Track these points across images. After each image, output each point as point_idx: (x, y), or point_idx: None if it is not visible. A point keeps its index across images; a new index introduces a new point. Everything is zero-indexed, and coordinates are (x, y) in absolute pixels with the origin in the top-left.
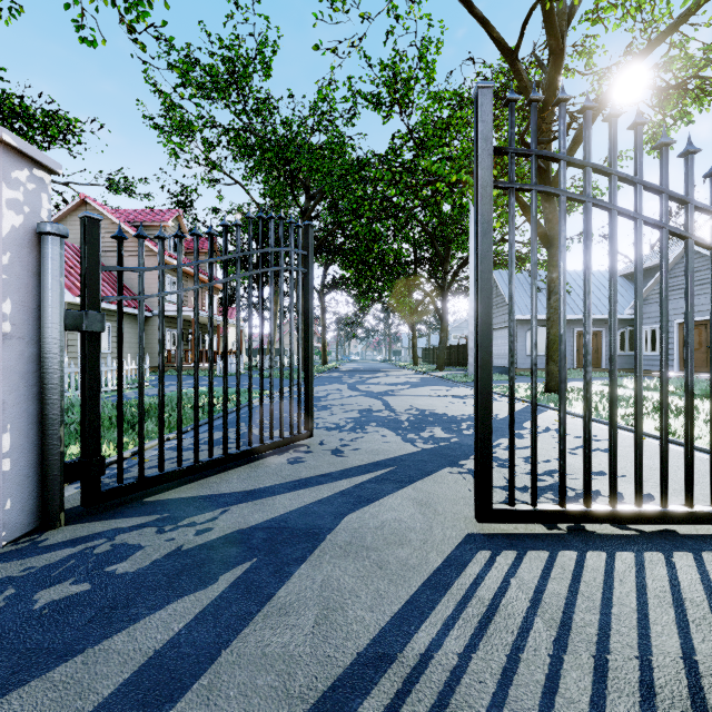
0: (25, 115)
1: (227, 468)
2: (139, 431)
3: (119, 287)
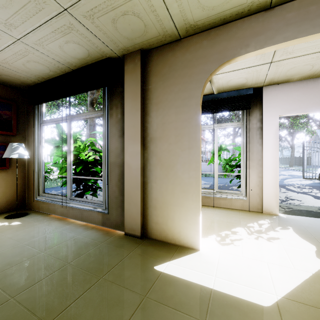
0: None
1: None
2: None
3: None
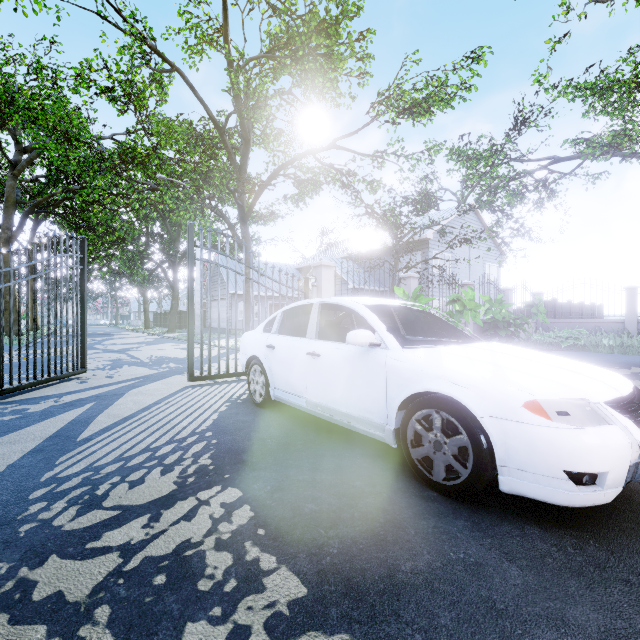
0: None
1: (36, 389)
2: None
3: None
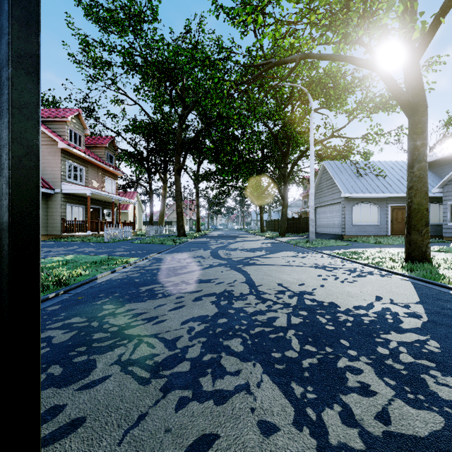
0: None
1: None
2: None
3: None
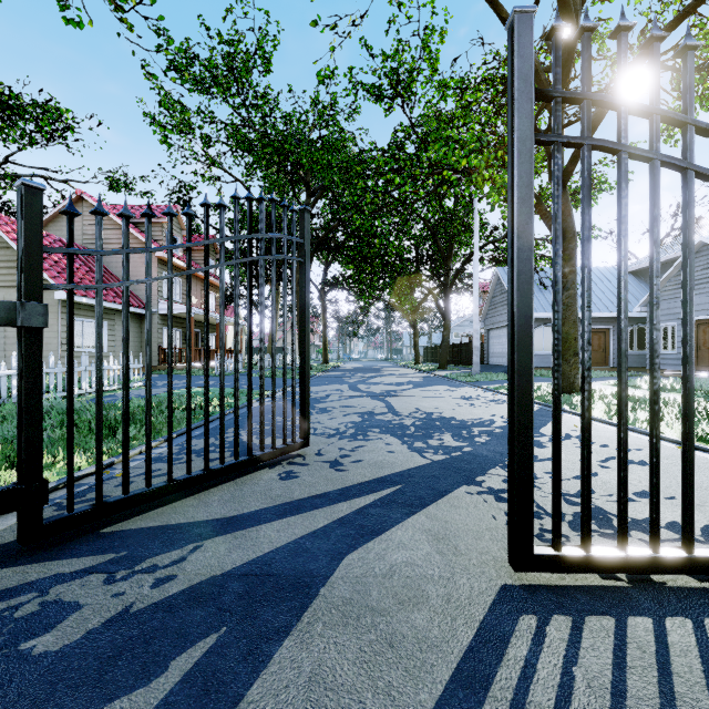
0: (13, 105)
1: (209, 486)
2: (96, 447)
3: (69, 273)
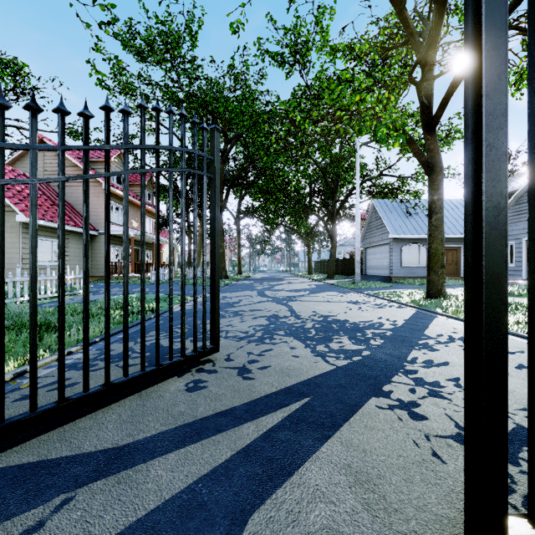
0: None
1: (111, 400)
2: None
3: None
